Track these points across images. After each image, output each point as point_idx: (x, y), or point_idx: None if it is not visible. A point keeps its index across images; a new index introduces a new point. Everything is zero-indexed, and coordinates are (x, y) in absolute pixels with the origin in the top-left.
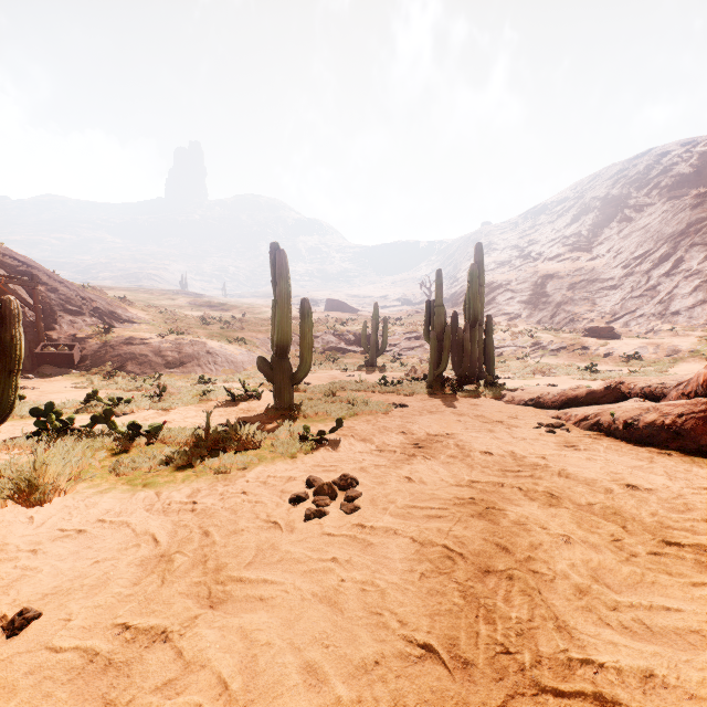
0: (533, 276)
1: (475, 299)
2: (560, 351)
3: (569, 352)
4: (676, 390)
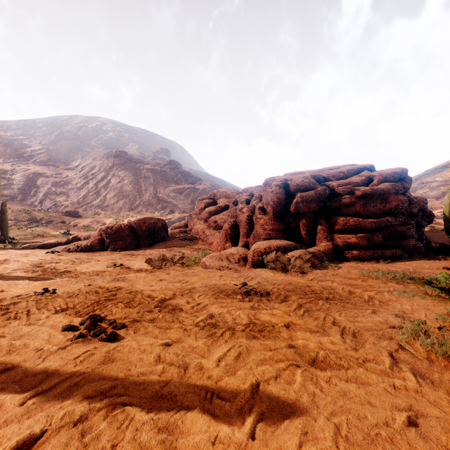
0: (26, 171)
1: None
2: (49, 224)
3: (55, 224)
4: (93, 236)
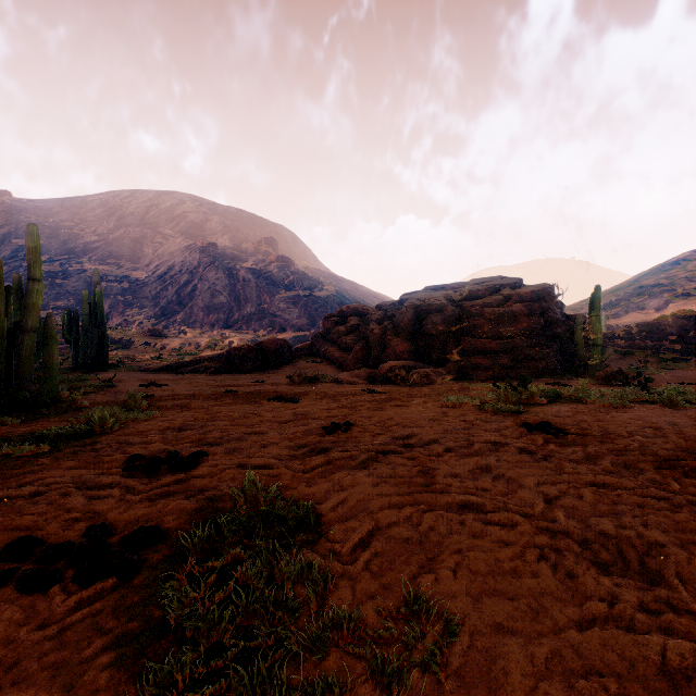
0: (82, 274)
1: (102, 311)
2: (131, 346)
3: (138, 347)
4: (218, 358)
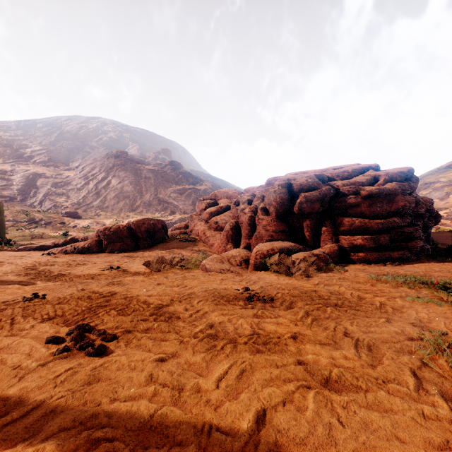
0: (26, 172)
1: None
2: (48, 225)
3: (54, 225)
4: (91, 237)
